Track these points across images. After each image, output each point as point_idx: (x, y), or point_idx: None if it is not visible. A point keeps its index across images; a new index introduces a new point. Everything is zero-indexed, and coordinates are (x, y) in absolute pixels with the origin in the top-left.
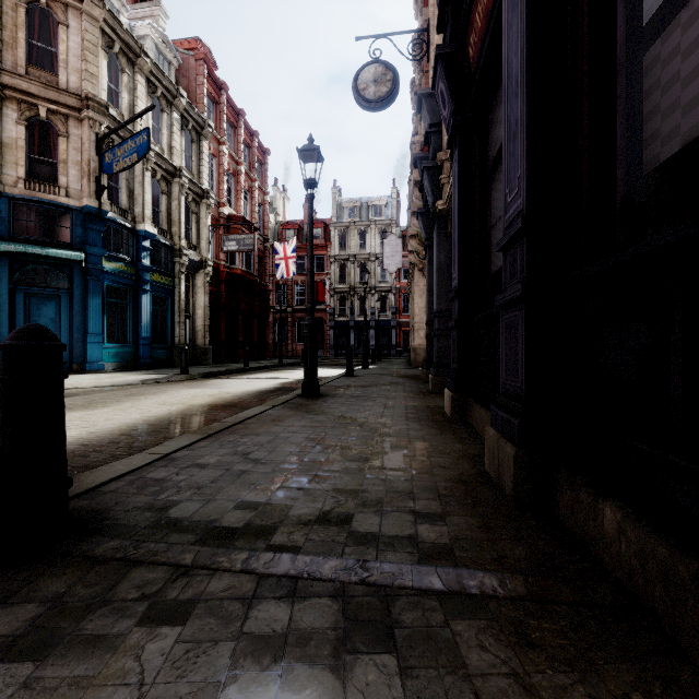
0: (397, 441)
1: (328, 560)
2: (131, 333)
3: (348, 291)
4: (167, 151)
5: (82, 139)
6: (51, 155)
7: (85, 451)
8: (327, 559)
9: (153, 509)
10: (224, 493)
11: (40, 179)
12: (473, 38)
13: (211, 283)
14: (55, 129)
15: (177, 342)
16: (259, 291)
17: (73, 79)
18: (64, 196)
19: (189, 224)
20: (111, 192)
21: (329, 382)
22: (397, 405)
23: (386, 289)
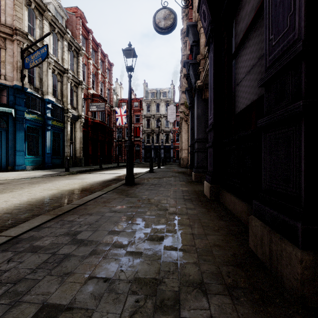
0: (181, 219)
1: None
2: (41, 151)
3: (151, 131)
4: (60, 60)
5: (13, 50)
6: None
7: None
8: None
9: None
10: (34, 289)
11: None
12: None
13: (84, 126)
14: None
15: (66, 155)
16: (108, 131)
17: (8, 19)
18: (3, 79)
19: (72, 97)
20: (30, 79)
21: (140, 176)
22: (177, 190)
23: (168, 131)
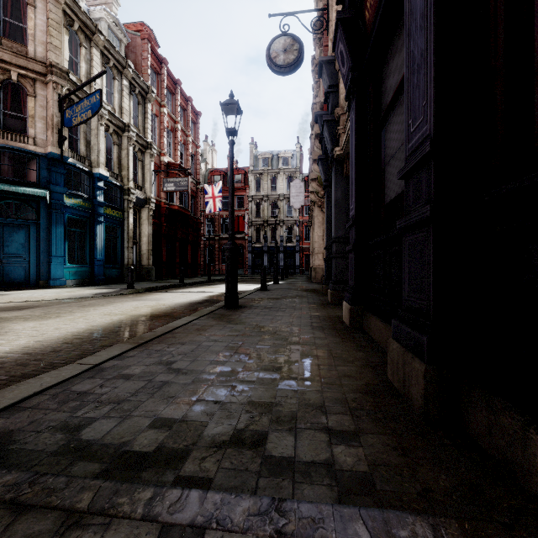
0: (305, 350)
1: (240, 500)
2: (88, 256)
3: (263, 223)
4: (118, 110)
5: (47, 98)
6: (22, 111)
7: (27, 360)
8: (239, 498)
9: (66, 429)
10: (142, 408)
11: (13, 131)
12: (369, 2)
13: (154, 216)
14: (24, 90)
15: (126, 263)
16: (192, 223)
17: (40, 50)
18: (32, 144)
19: (136, 169)
20: (72, 142)
21: (247, 295)
22: (303, 315)
23: (291, 222)
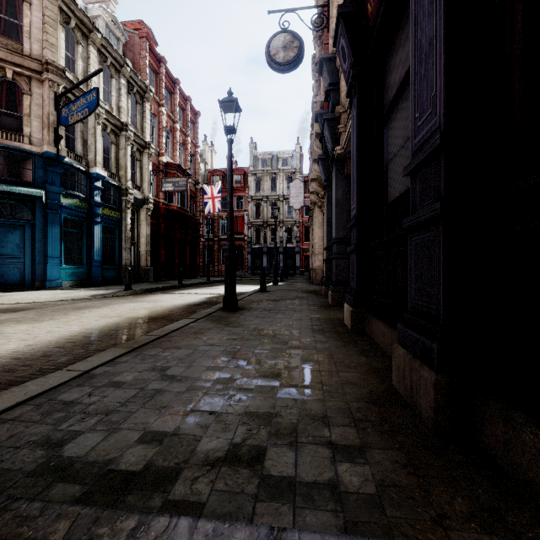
0: (306, 354)
1: (234, 530)
2: (85, 257)
3: (262, 224)
4: (116, 109)
5: (43, 97)
6: (17, 110)
7: (15, 365)
8: (233, 528)
9: (48, 444)
10: (131, 419)
11: (8, 130)
12: None
13: (152, 217)
14: (20, 88)
15: (124, 264)
16: (191, 223)
17: (35, 47)
18: (28, 143)
19: (134, 169)
20: (68, 142)
21: (246, 297)
22: (303, 318)
23: (291, 223)
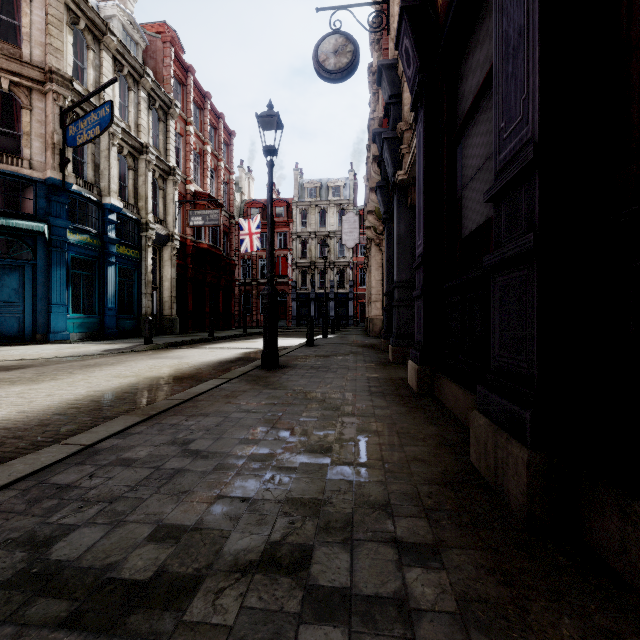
0: (362, 423)
1: None
2: (97, 304)
3: (309, 265)
4: (134, 128)
5: (46, 112)
6: (14, 127)
7: (3, 437)
8: None
9: (31, 543)
10: (141, 509)
11: (4, 151)
12: None
13: (178, 256)
14: (18, 101)
15: (144, 313)
16: (225, 264)
17: (37, 52)
18: (28, 167)
19: (156, 199)
20: (77, 166)
21: (290, 352)
22: (358, 377)
23: (344, 264)
